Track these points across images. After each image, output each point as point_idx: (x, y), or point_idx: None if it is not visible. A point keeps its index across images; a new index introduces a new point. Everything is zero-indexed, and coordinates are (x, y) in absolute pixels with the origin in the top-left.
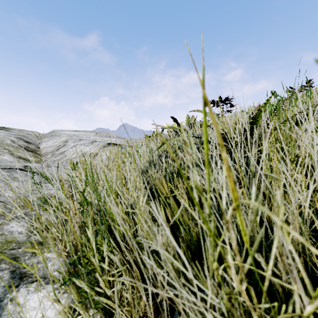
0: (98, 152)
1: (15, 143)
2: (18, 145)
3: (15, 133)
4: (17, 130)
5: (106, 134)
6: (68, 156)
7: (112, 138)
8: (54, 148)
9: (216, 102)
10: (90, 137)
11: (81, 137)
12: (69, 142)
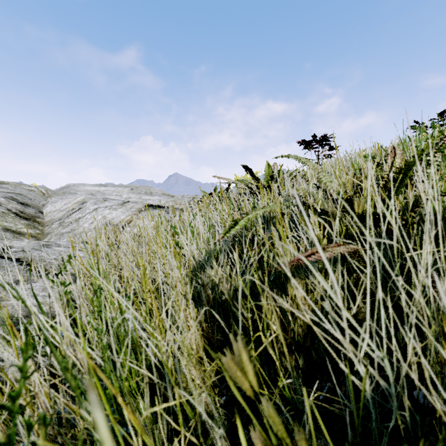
0: (130, 220)
1: (2, 206)
2: (5, 210)
3: (7, 190)
4: (12, 185)
5: (146, 190)
6: (83, 227)
7: (155, 196)
8: (64, 214)
9: (309, 143)
10: (122, 195)
11: (108, 196)
12: (87, 203)
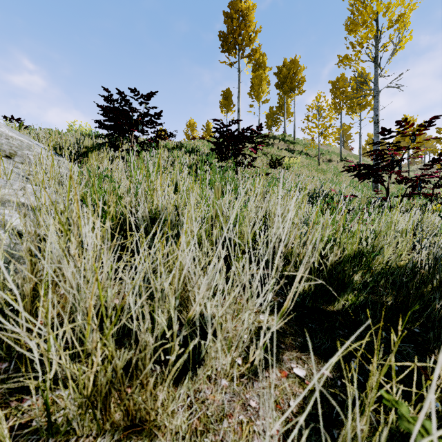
0: None
1: None
2: None
3: None
4: None
5: None
6: None
7: None
8: None
9: (10, 119)
10: None
11: None
12: None
